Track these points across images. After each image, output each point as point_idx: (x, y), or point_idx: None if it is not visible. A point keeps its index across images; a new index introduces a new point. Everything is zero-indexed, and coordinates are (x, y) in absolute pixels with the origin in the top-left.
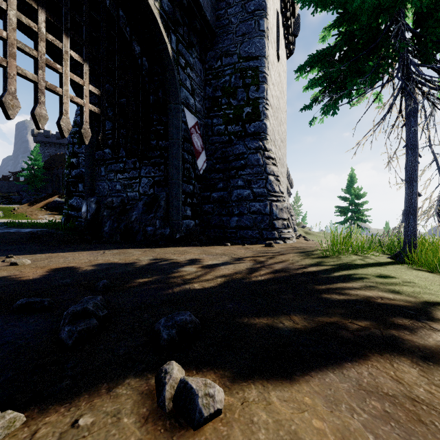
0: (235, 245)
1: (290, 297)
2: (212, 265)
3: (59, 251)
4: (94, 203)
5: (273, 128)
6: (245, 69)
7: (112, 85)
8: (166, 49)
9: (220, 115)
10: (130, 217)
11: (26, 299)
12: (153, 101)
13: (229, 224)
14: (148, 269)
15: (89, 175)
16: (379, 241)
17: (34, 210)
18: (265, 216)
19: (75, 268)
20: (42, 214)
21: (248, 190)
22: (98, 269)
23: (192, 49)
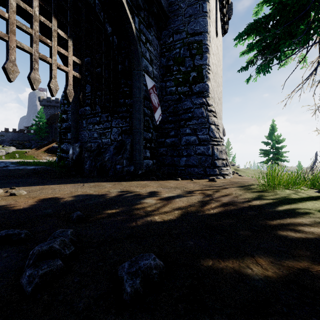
0: (184, 179)
1: (247, 233)
2: (168, 197)
3: (50, 183)
4: (78, 147)
5: (213, 88)
6: (192, 42)
7: (90, 57)
8: (130, 28)
9: (172, 79)
10: (104, 158)
11: (6, 231)
12: (121, 69)
13: (180, 163)
14: (116, 201)
15: (74, 127)
16: (303, 177)
17: (39, 152)
18: (208, 157)
19: (58, 199)
20: (45, 155)
21: (194, 136)
22: (76, 199)
23: (151, 29)
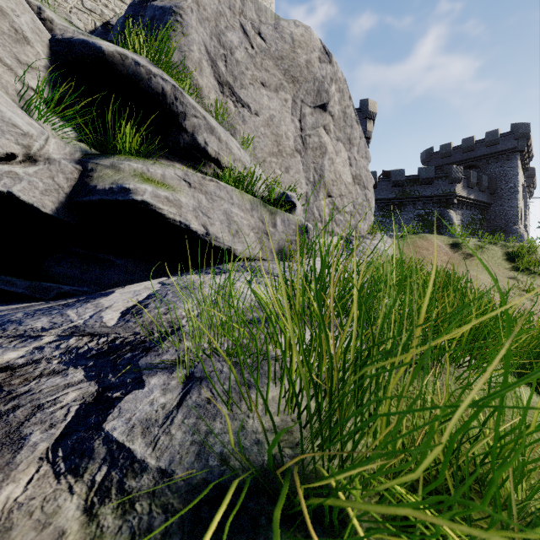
0: None
1: None
2: None
3: None
4: None
5: None
6: None
7: None
8: None
9: None
10: None
11: None
12: None
13: None
14: None
15: None
16: None
17: None
18: None
19: None
20: None
21: None
22: None
23: None
